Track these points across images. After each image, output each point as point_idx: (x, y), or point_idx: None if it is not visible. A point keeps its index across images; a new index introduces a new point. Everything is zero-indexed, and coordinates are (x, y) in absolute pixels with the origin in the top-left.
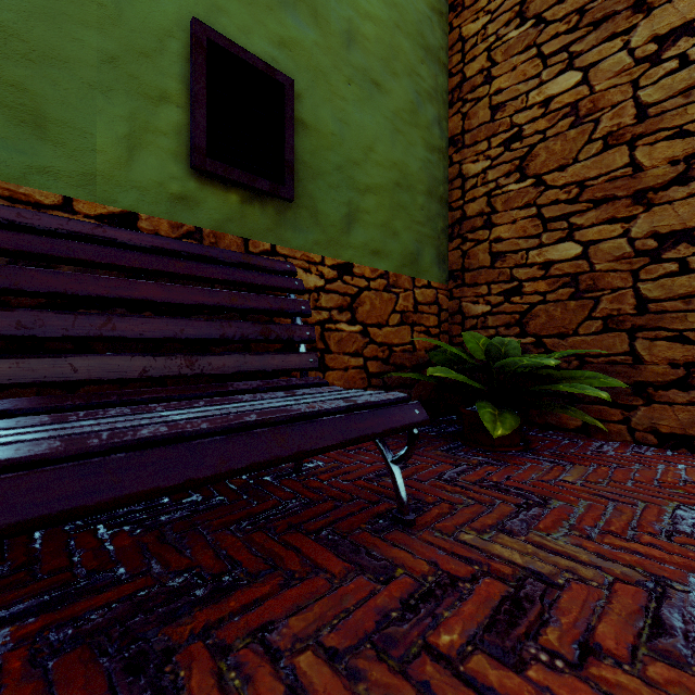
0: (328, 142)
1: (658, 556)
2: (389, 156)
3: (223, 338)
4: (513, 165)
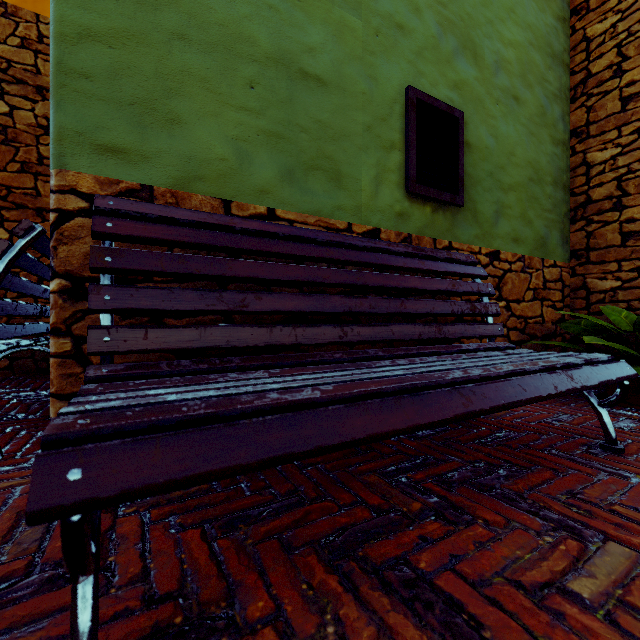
0: (483, 155)
1: None
2: (524, 157)
3: (452, 313)
4: None
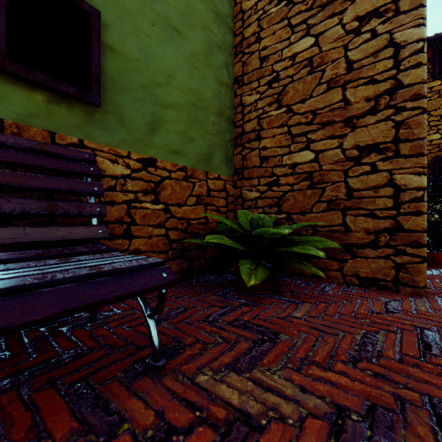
0: (134, 66)
1: (344, 384)
2: (187, 84)
3: None
4: (273, 98)
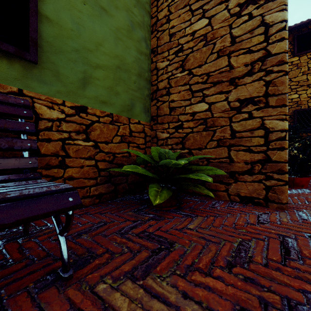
0: (68, 34)
1: (220, 288)
2: (113, 51)
3: None
4: (179, 64)
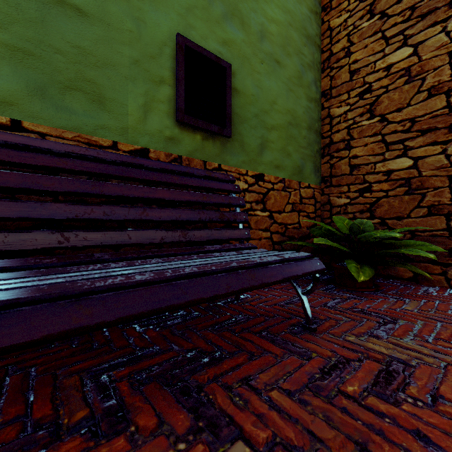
0: (250, 100)
1: None
2: (285, 106)
3: (200, 220)
4: (365, 109)
